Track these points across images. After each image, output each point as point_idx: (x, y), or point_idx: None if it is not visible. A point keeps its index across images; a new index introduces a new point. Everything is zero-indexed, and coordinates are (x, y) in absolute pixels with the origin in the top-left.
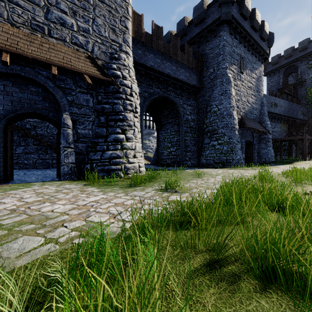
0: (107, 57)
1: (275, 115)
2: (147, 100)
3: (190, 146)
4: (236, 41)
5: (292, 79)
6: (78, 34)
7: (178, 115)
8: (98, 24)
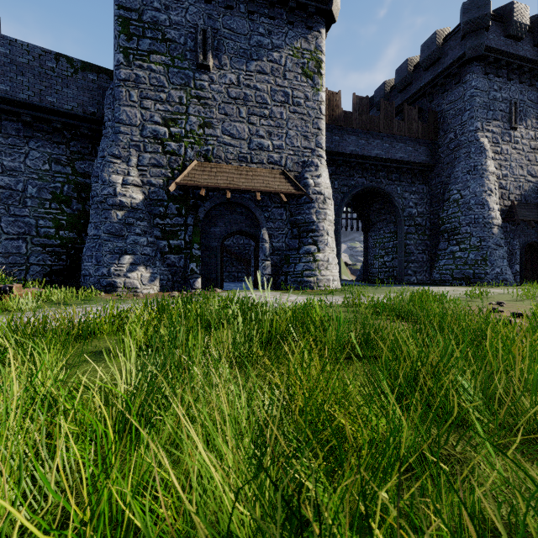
0: (300, 166)
1: None
2: (346, 196)
3: (416, 253)
4: (499, 81)
5: None
6: (273, 153)
7: (393, 209)
8: (291, 136)
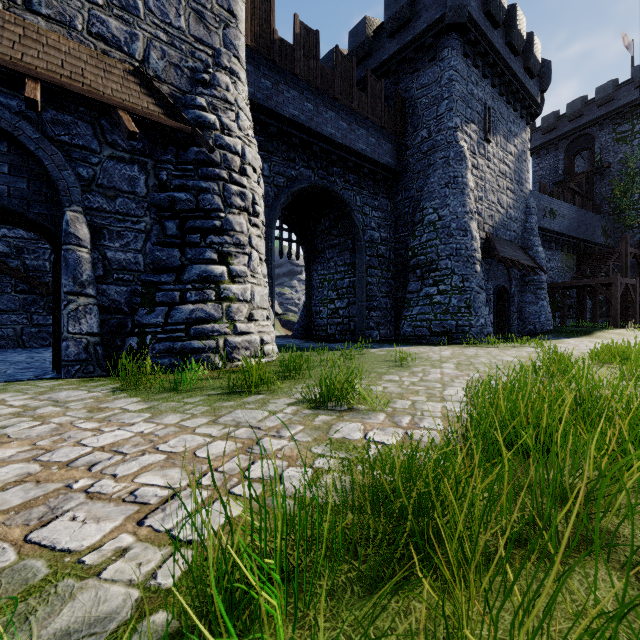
0: (185, 78)
1: (552, 235)
2: (283, 192)
3: (379, 296)
4: (476, 73)
5: (582, 163)
6: (107, 15)
7: (352, 229)
8: None
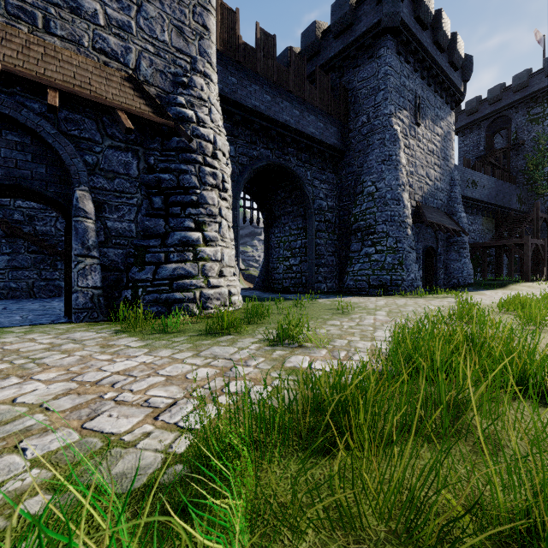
0: (168, 81)
1: (474, 203)
2: (247, 169)
3: (326, 255)
4: (407, 67)
5: (501, 140)
6: (107, 33)
7: (303, 199)
8: (149, 15)
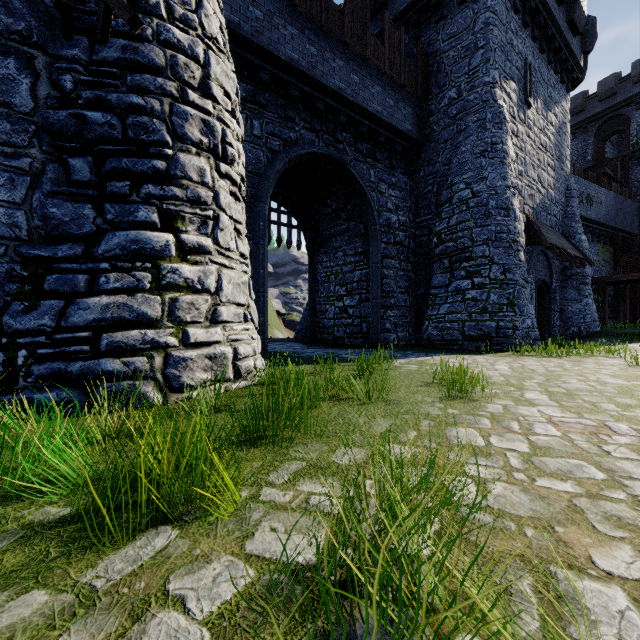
0: None
1: (589, 224)
2: (279, 158)
3: (397, 292)
4: (515, 19)
5: (611, 149)
6: None
7: (364, 209)
8: None
